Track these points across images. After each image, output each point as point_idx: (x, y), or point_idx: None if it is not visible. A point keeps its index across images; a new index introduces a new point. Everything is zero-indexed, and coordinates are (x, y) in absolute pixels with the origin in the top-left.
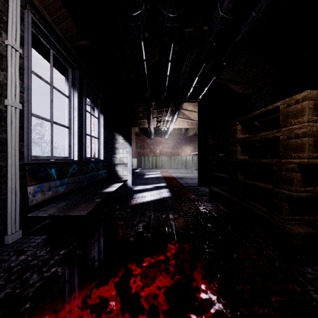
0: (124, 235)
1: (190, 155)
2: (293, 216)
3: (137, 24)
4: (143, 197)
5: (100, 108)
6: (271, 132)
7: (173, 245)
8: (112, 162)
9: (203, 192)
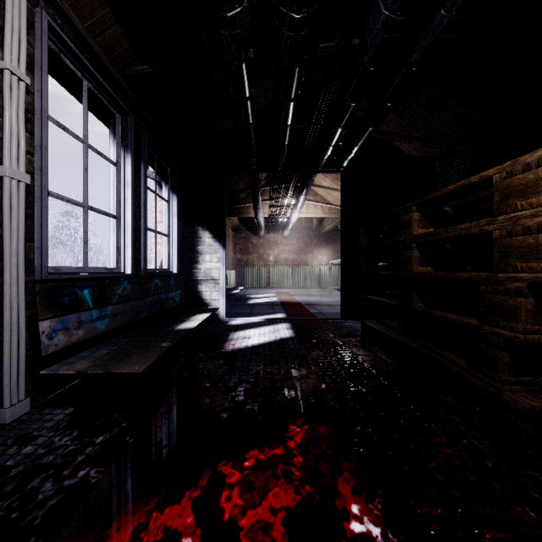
0: (212, 407)
1: (327, 264)
2: (518, 377)
3: (235, 33)
4: (246, 337)
5: (171, 183)
6: (476, 224)
7: (298, 427)
8: (192, 277)
9: (350, 328)
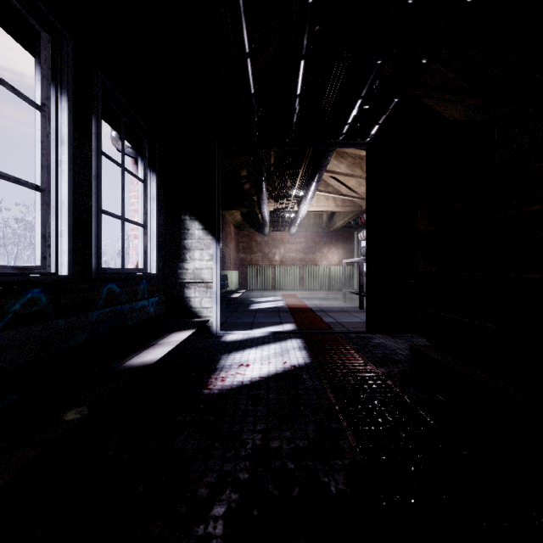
0: None
1: (337, 264)
2: None
3: None
4: (243, 364)
5: (148, 158)
6: None
7: None
8: (178, 280)
9: (384, 349)
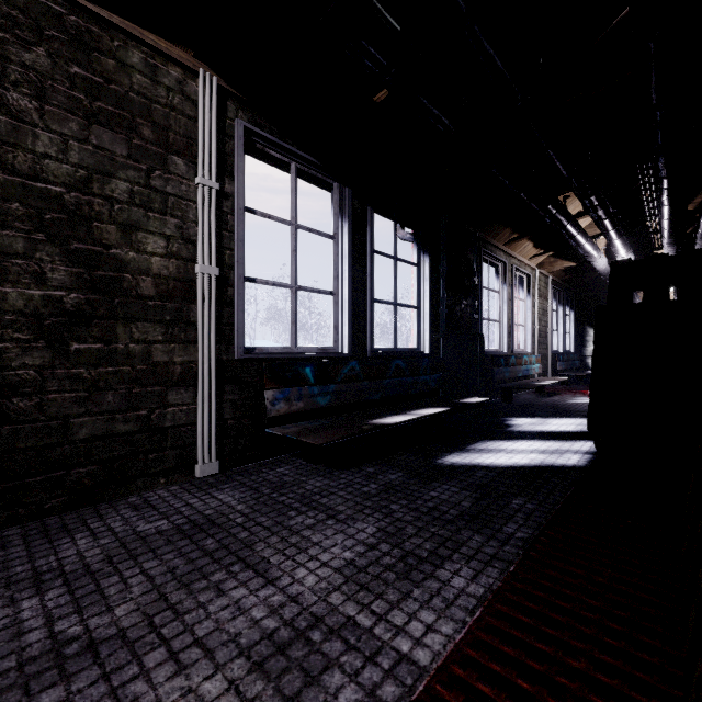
0: None
1: None
2: None
3: None
4: None
5: (570, 305)
6: None
7: None
8: (582, 355)
9: None
